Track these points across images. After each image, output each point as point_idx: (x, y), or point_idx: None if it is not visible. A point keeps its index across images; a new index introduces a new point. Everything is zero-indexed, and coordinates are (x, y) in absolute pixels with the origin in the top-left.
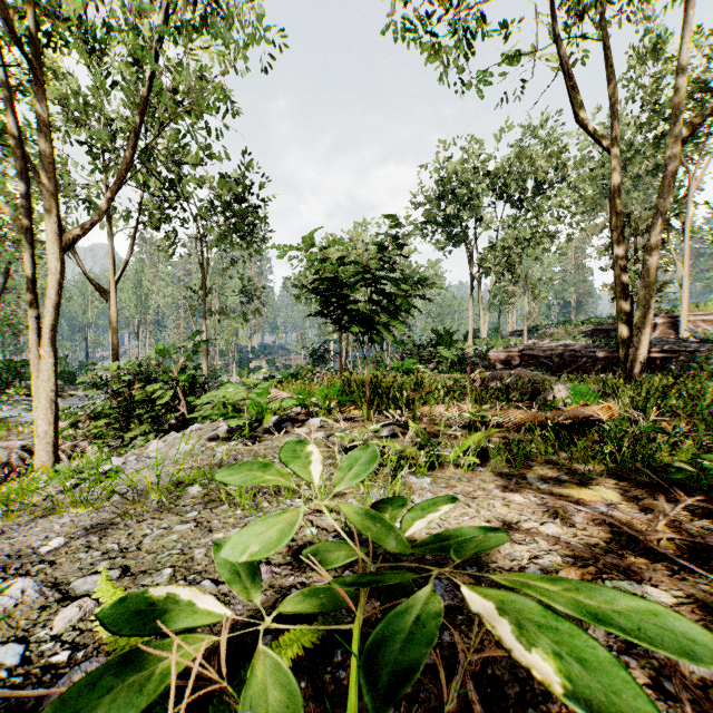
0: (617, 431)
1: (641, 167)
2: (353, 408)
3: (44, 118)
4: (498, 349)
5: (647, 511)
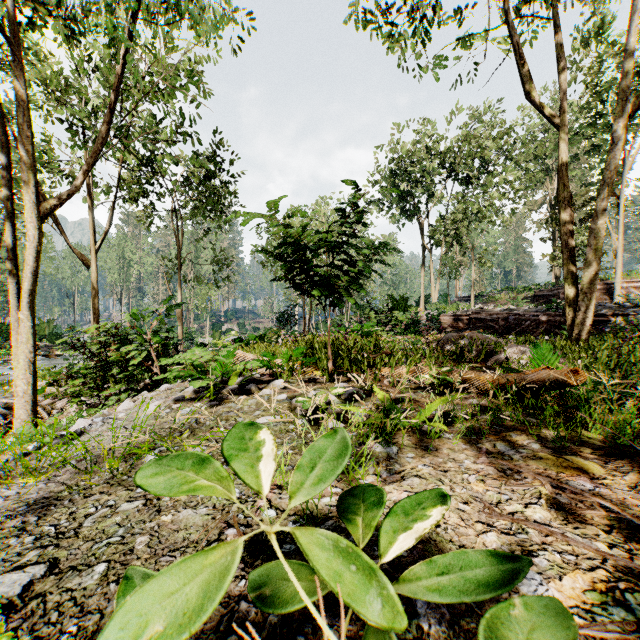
0: (583, 395)
1: (576, 148)
2: (316, 369)
3: (21, 93)
4: (448, 313)
5: (636, 488)
